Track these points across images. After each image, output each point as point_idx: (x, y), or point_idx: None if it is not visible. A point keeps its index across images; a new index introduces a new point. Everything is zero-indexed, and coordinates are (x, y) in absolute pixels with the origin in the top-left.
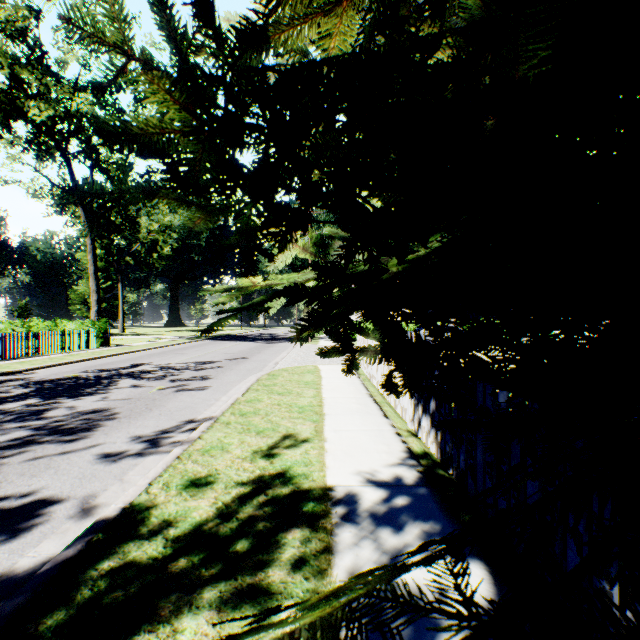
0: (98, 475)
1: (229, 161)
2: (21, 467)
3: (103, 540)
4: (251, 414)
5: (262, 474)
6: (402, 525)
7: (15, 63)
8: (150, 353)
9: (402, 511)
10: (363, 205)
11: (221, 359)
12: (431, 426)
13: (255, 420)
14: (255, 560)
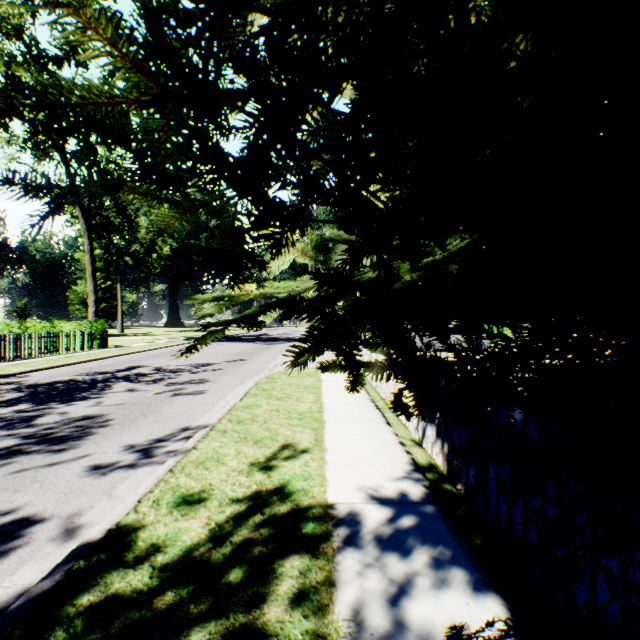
0: (86, 490)
1: (212, 149)
2: (5, 481)
3: (84, 569)
4: (249, 421)
5: (259, 489)
6: (409, 550)
7: (11, 61)
8: (148, 355)
9: (409, 533)
10: (372, 202)
11: (220, 361)
12: (437, 436)
13: (253, 428)
14: (249, 593)
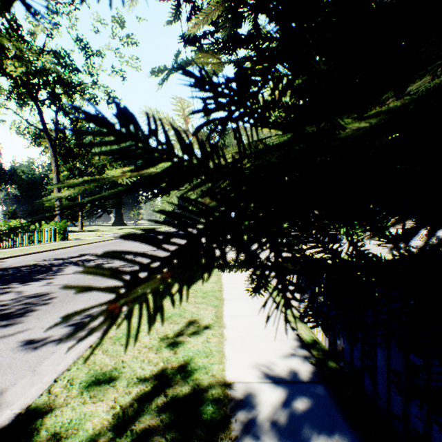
0: (14, 365)
1: None
2: None
3: None
4: None
5: (165, 367)
6: (307, 441)
7: None
8: (96, 245)
9: (304, 419)
10: None
11: (147, 250)
12: None
13: (166, 305)
14: None
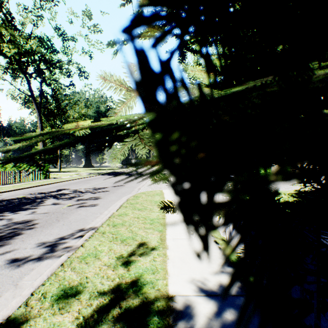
0: (1, 280)
1: None
2: None
3: None
4: (120, 225)
5: (120, 282)
6: None
7: None
8: (70, 182)
9: None
10: None
11: (109, 186)
12: None
13: (121, 230)
14: None
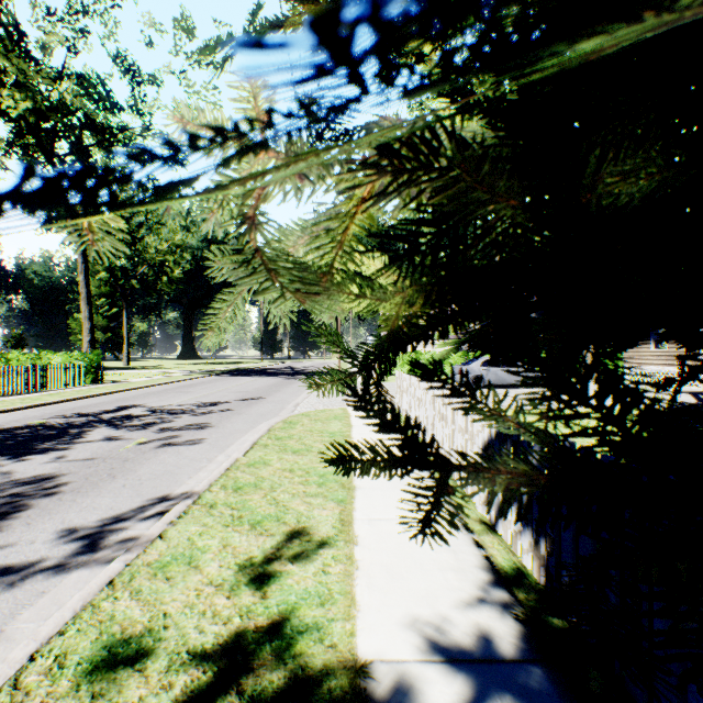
0: None
1: None
2: None
3: None
4: (250, 488)
5: (242, 628)
6: None
7: None
8: (148, 391)
9: None
10: None
11: (230, 399)
12: (525, 525)
13: (253, 499)
14: None
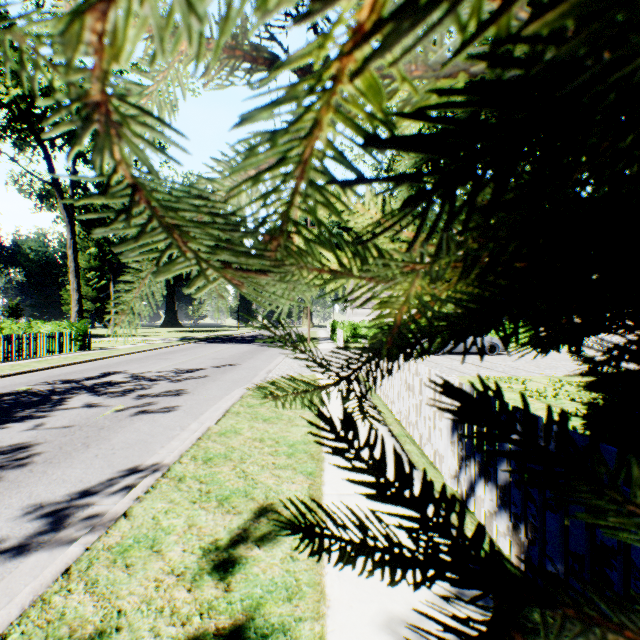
0: None
1: None
2: None
3: None
4: (219, 459)
5: (202, 630)
6: None
7: None
8: (131, 358)
9: None
10: None
11: (207, 366)
12: (502, 507)
13: (222, 472)
14: None
